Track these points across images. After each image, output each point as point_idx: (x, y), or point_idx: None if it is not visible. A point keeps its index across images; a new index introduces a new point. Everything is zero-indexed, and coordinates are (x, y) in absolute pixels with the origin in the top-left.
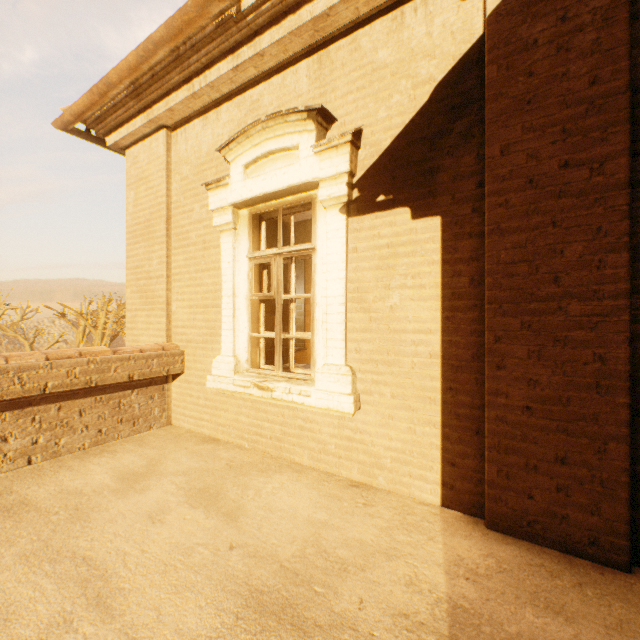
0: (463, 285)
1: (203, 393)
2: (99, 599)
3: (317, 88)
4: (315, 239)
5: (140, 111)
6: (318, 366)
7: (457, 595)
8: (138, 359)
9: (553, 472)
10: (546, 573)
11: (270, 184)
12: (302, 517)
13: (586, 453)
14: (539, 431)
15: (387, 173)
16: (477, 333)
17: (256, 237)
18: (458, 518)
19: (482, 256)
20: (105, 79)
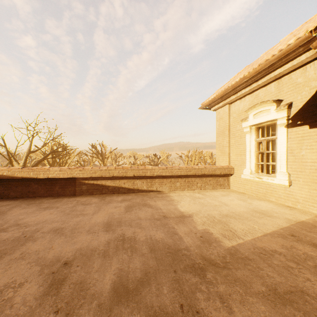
0: None
1: (240, 180)
2: (225, 204)
3: (277, 90)
4: (276, 135)
5: (221, 101)
6: (277, 172)
7: (306, 221)
8: (222, 169)
9: None
10: None
11: (261, 120)
12: (268, 207)
13: None
14: None
15: (300, 115)
16: None
17: (257, 133)
18: None
19: None
20: (214, 98)
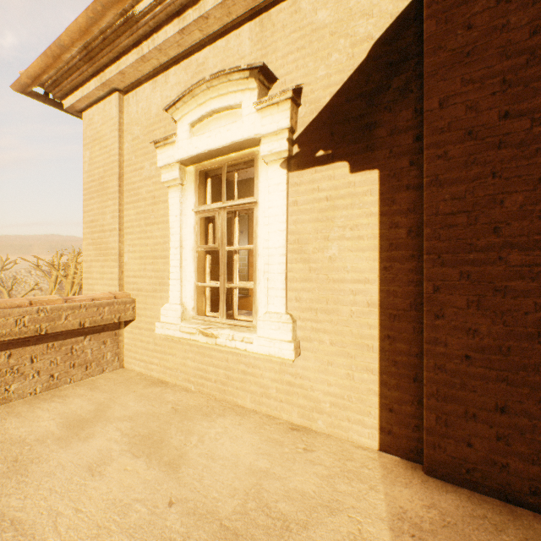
0: (401, 236)
1: (152, 338)
2: None
3: (259, 50)
4: (257, 193)
5: (93, 75)
6: (260, 314)
7: None
8: (89, 307)
9: (493, 421)
10: (491, 526)
11: (214, 141)
12: (244, 465)
13: (527, 403)
14: (478, 380)
15: (326, 129)
16: (414, 283)
17: (202, 193)
18: (396, 463)
19: (419, 208)
20: (58, 41)
